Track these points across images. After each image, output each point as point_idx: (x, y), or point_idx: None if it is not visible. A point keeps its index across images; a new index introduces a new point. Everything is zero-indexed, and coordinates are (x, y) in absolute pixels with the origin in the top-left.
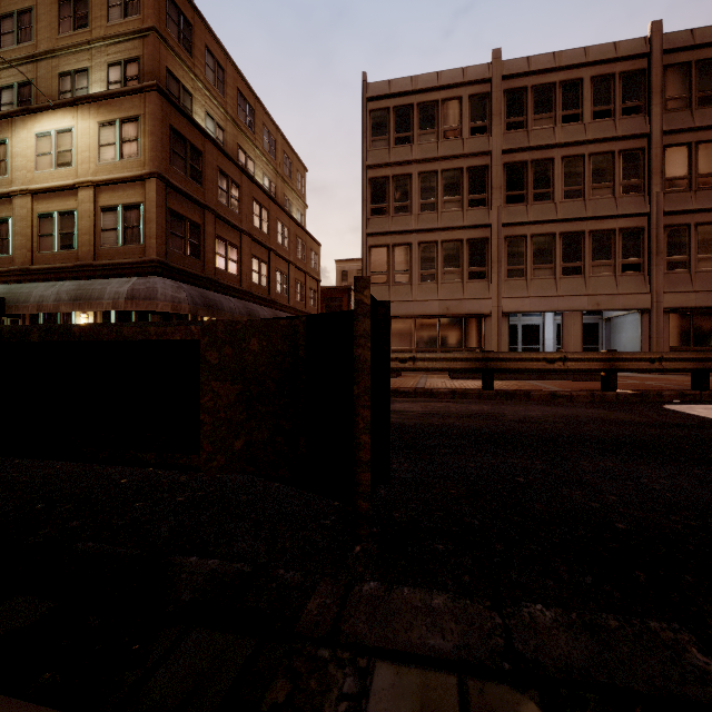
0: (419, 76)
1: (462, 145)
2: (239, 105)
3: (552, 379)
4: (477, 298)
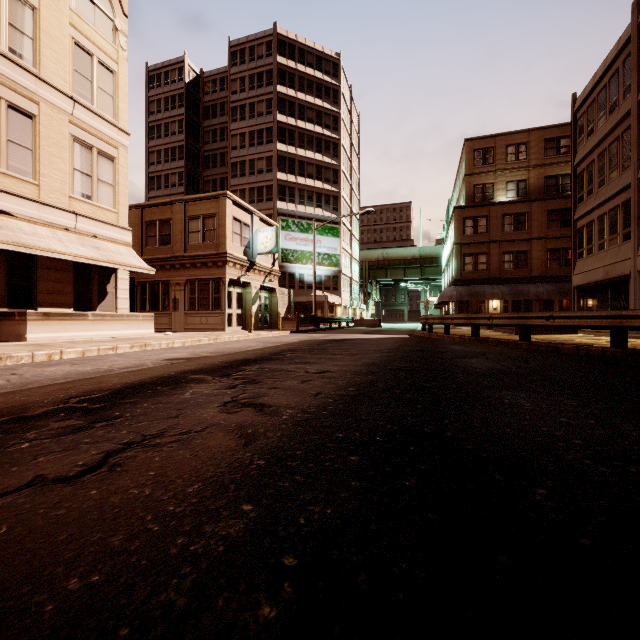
0: (597, 71)
1: (616, 115)
2: (547, 148)
3: (506, 332)
4: (622, 260)
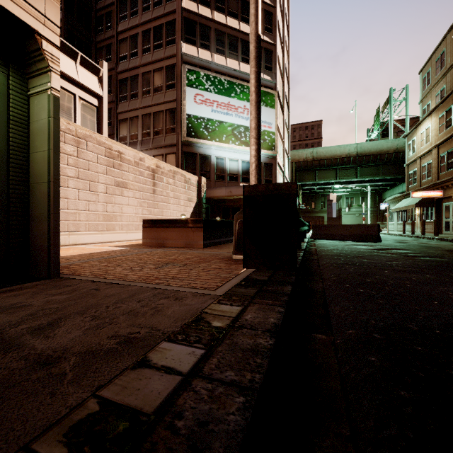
0: None
1: None
2: None
3: None
4: None
